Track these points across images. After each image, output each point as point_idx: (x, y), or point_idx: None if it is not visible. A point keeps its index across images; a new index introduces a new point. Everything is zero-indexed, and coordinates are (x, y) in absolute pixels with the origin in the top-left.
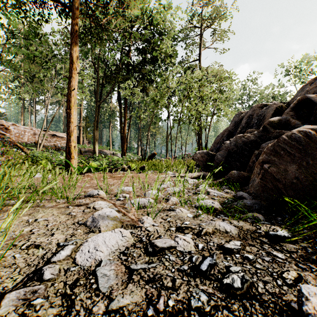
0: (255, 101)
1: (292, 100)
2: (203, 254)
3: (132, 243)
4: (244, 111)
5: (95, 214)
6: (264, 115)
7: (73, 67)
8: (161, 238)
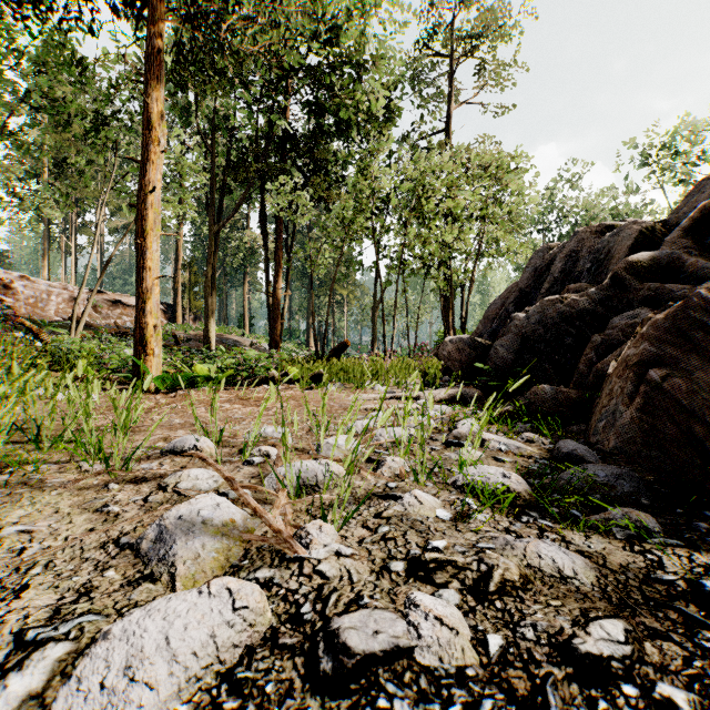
0: (574, 225)
1: (676, 215)
2: (508, 682)
3: (266, 629)
4: (556, 244)
5: (169, 515)
6: (609, 251)
7: (152, 138)
8: (363, 611)
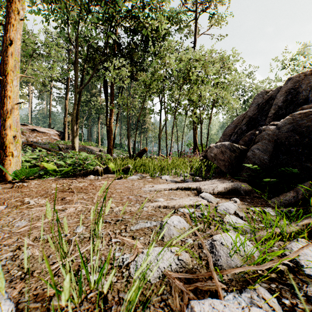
0: (251, 96)
1: None
2: None
3: None
4: (269, 90)
5: None
6: None
7: (11, 8)
8: None
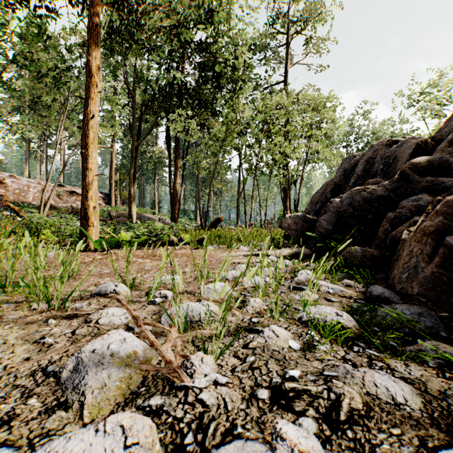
0: (366, 143)
1: (440, 133)
2: None
3: None
4: (358, 153)
5: (86, 349)
6: (396, 157)
7: (92, 83)
8: (237, 442)
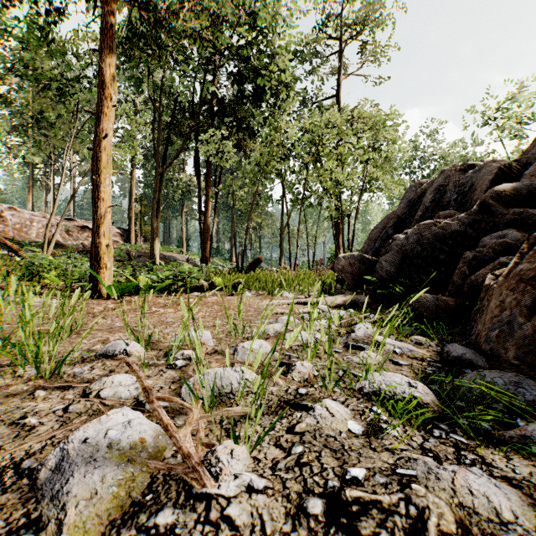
0: (434, 169)
1: (526, 156)
2: None
3: None
4: (425, 181)
5: (75, 437)
6: (473, 184)
7: (104, 95)
8: None
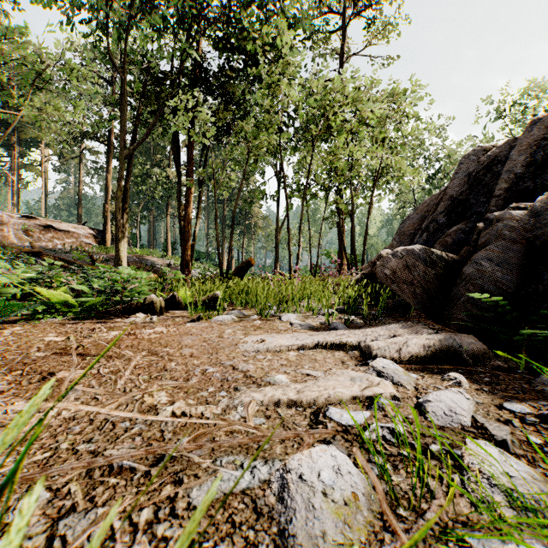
0: (439, 168)
1: None
2: None
3: None
4: (490, 146)
5: None
6: None
7: None
8: None
